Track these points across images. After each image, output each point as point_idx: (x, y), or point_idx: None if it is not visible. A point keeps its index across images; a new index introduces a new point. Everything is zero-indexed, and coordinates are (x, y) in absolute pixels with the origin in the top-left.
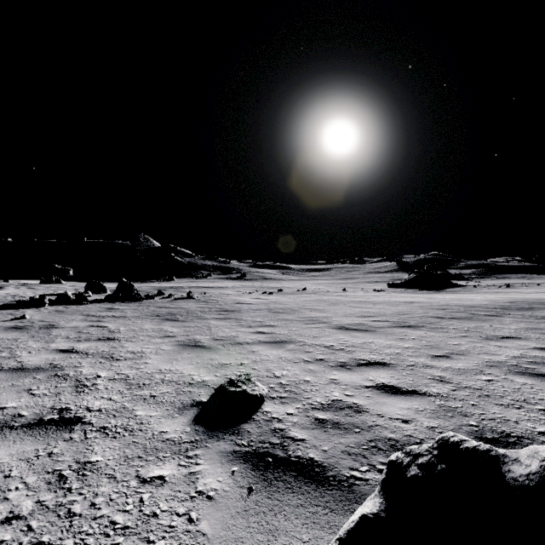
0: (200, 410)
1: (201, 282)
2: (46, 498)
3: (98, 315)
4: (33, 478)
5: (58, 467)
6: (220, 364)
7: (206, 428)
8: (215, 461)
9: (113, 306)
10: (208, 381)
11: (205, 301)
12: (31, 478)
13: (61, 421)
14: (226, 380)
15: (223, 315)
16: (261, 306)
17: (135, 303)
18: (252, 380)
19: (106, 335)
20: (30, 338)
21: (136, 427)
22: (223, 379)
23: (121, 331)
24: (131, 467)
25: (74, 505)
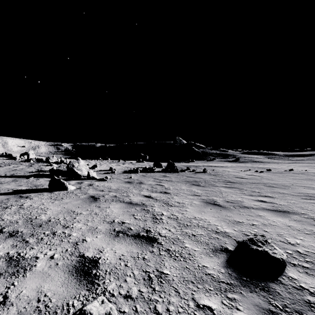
0: (228, 256)
1: (209, 163)
2: (143, 290)
3: (159, 179)
4: (137, 271)
5: (147, 269)
6: (235, 221)
7: (237, 275)
8: (254, 314)
9: (165, 174)
10: (229, 233)
11: (214, 174)
12: (135, 271)
13: (147, 238)
14: (243, 235)
15: (228, 185)
16: (256, 181)
17: (176, 174)
18: (269, 242)
19: (163, 190)
20: (133, 188)
21: (187, 256)
22: (240, 234)
23: (170, 189)
24: (188, 288)
25: (157, 304)
